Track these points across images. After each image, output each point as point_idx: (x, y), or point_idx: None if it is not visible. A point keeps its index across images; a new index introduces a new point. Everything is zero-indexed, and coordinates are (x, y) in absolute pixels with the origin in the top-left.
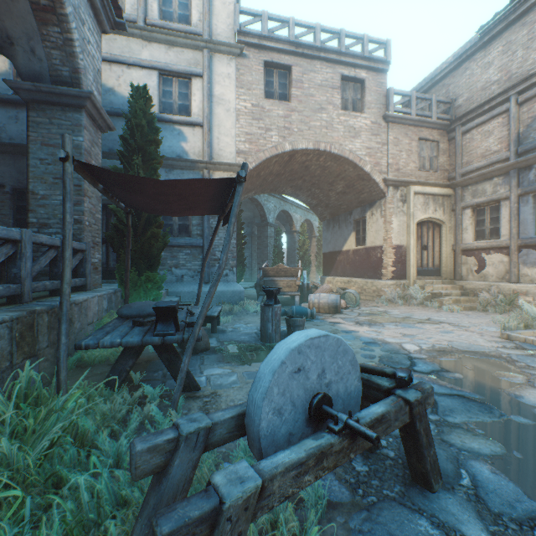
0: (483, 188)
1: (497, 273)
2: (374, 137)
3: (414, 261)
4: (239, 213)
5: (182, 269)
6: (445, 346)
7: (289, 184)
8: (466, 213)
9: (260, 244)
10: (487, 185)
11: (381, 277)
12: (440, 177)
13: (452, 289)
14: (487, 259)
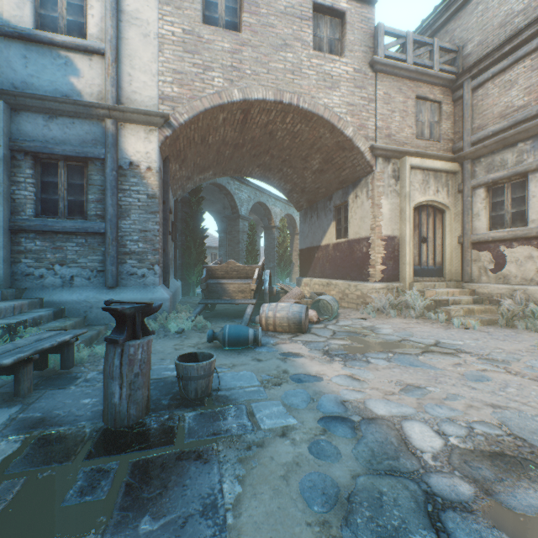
0: (503, 159)
1: (524, 273)
2: (358, 90)
3: (410, 257)
4: (199, 201)
5: (72, 267)
6: (496, 431)
7: (255, 162)
8: (477, 193)
9: (230, 240)
10: (507, 154)
11: (367, 279)
12: (443, 149)
13: (460, 294)
14: (508, 254)
